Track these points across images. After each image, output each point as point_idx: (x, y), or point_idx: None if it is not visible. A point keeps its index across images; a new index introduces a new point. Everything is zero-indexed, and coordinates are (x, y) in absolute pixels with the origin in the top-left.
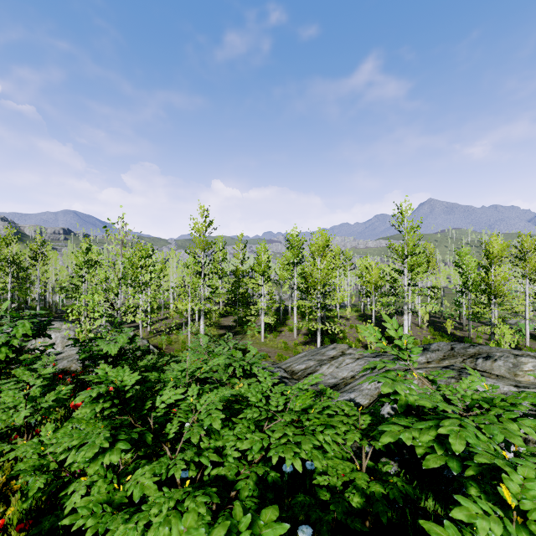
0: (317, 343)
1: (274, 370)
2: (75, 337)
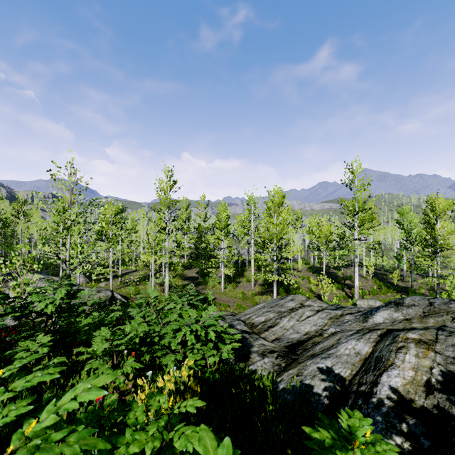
0: (274, 294)
1: (233, 323)
2: (4, 293)
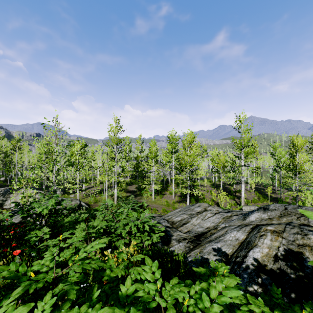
0: (187, 202)
1: (160, 221)
2: (17, 202)
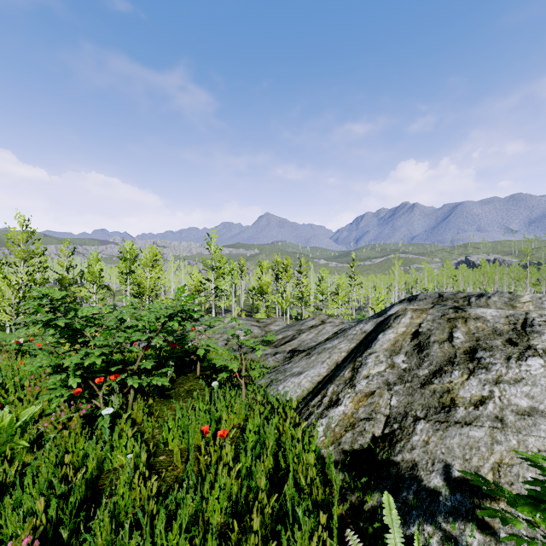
0: None
1: None
2: None
